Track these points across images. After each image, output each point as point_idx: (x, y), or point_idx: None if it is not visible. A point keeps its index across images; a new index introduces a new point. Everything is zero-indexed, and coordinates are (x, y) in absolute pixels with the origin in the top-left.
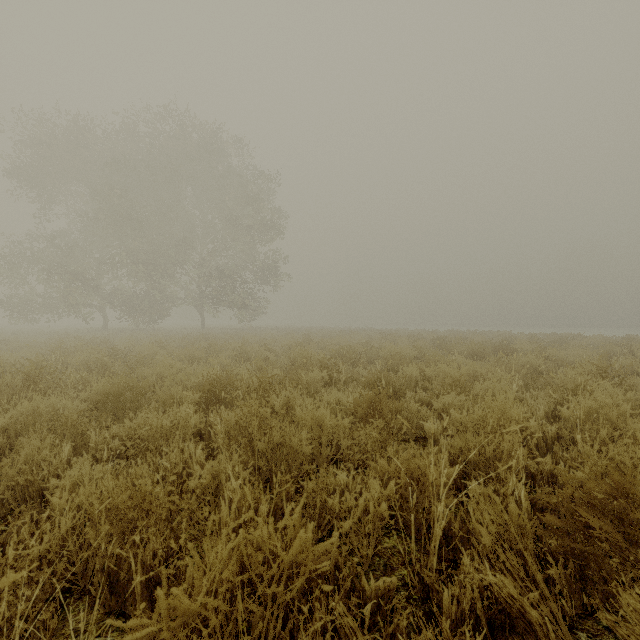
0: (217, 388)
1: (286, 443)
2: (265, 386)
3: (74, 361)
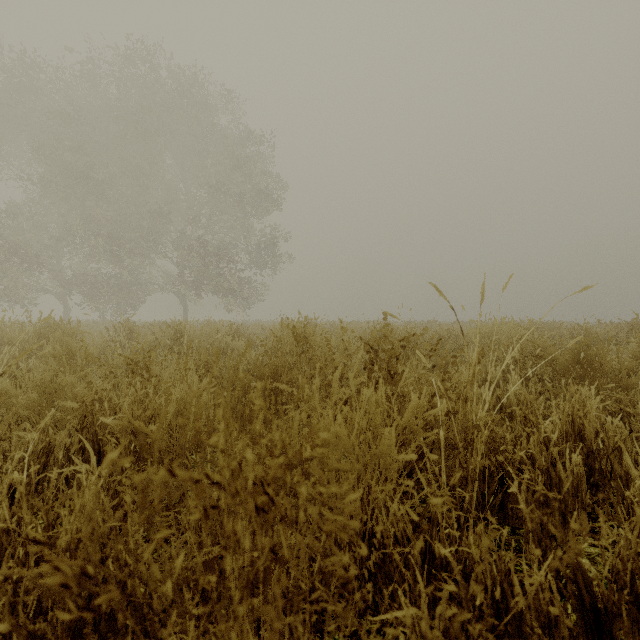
0: None
1: None
2: None
3: None
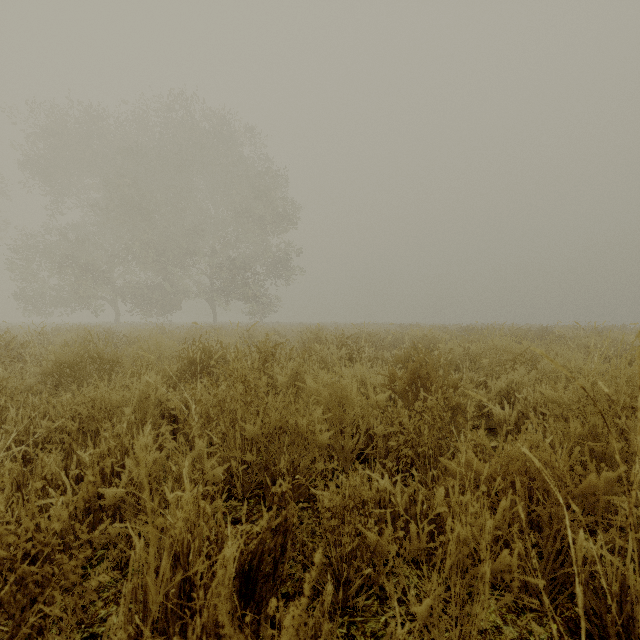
0: (204, 361)
1: (289, 428)
2: (266, 357)
3: (58, 341)
